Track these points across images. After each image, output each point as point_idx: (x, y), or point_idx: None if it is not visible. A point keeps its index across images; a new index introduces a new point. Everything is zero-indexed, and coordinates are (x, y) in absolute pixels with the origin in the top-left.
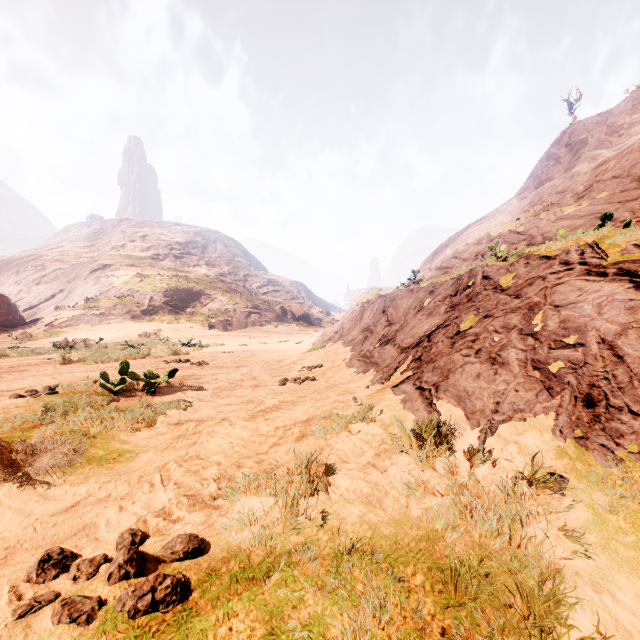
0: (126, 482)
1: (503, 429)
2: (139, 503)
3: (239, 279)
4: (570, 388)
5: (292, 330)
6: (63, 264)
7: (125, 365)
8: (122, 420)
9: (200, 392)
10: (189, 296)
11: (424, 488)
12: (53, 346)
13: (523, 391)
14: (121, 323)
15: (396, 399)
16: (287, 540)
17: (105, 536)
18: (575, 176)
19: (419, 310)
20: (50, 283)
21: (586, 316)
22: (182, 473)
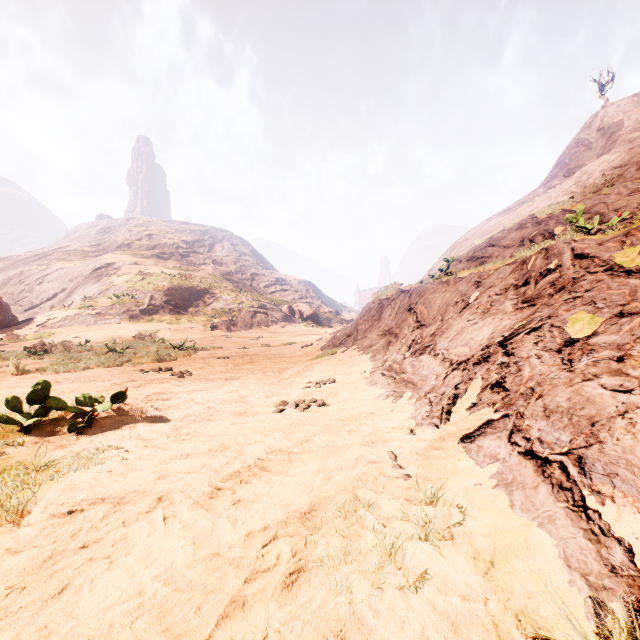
0: None
1: None
2: None
3: (246, 278)
4: None
5: (300, 331)
6: (68, 263)
7: (42, 387)
8: None
9: (155, 426)
10: (192, 295)
11: None
12: (24, 350)
13: None
14: (118, 323)
15: (483, 475)
16: None
17: None
18: (636, 148)
19: (464, 307)
20: (53, 282)
21: None
22: None
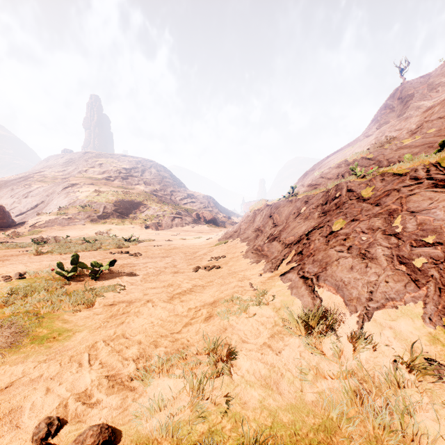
0: (58, 362)
1: (378, 315)
2: (65, 384)
3: (167, 194)
4: (434, 280)
5: (204, 229)
6: (44, 183)
7: (76, 257)
8: (67, 302)
9: (133, 277)
10: (131, 206)
11: (315, 372)
12: (31, 241)
13: (392, 282)
14: (83, 225)
15: (284, 286)
16: (193, 429)
17: (26, 422)
18: (409, 118)
19: (297, 215)
20: (35, 196)
21: (440, 220)
22: (107, 353)
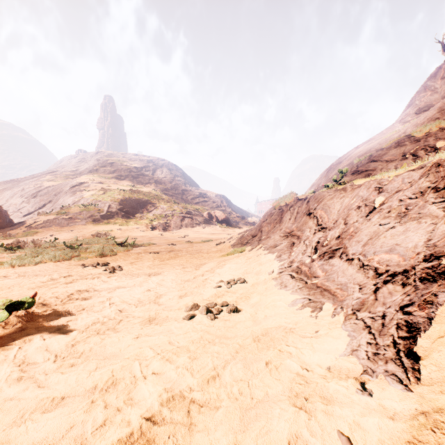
0: None
1: None
2: None
3: (178, 193)
4: None
5: (216, 230)
6: (54, 183)
7: None
8: None
9: (51, 341)
10: (138, 204)
11: None
12: (1, 246)
13: None
14: (84, 225)
15: None
16: None
17: None
18: None
19: (371, 211)
20: (43, 196)
21: None
22: None
